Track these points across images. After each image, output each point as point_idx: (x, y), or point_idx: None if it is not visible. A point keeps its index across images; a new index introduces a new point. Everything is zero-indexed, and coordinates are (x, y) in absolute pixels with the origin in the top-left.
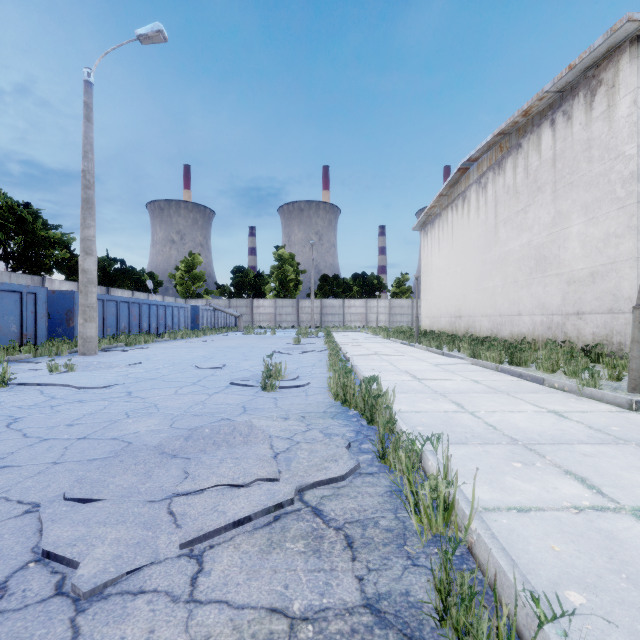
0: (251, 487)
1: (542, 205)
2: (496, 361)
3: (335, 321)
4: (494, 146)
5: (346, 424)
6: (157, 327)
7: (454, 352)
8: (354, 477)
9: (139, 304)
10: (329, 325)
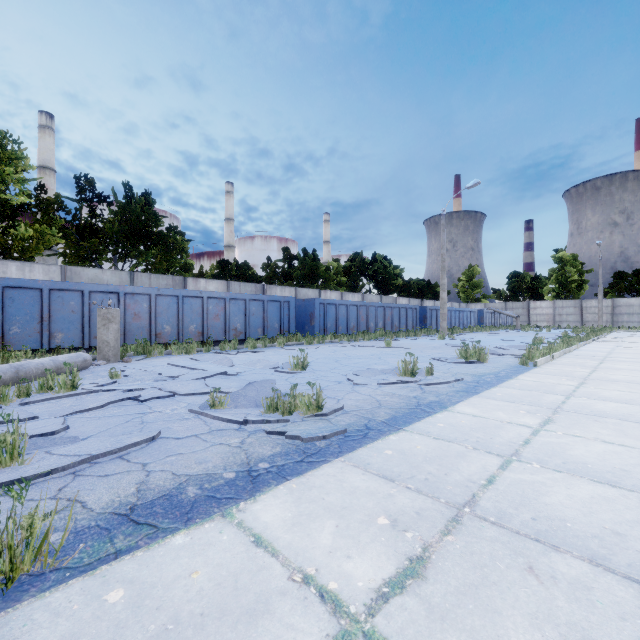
0: None
1: None
2: None
3: (632, 321)
4: None
5: None
6: (458, 324)
7: None
8: None
9: (450, 311)
10: (624, 325)
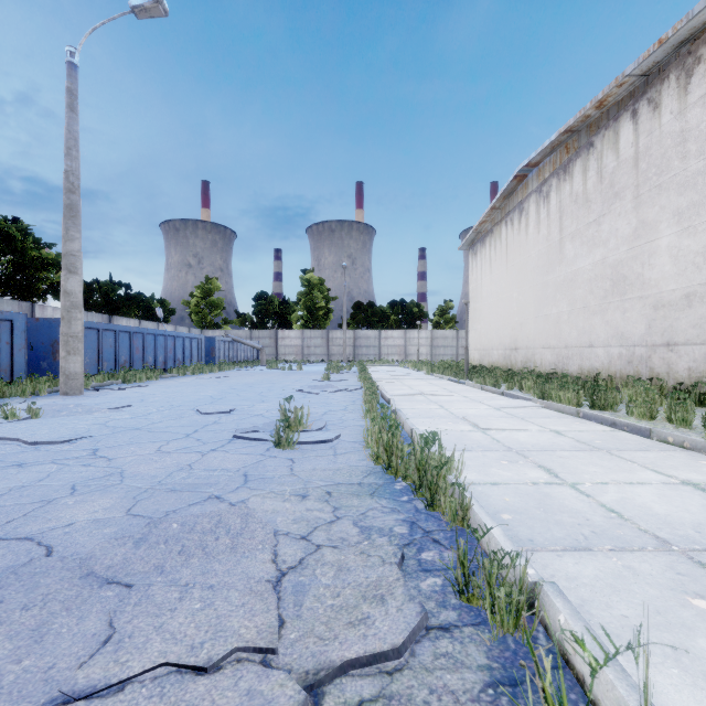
0: (219, 676)
1: (620, 214)
2: (573, 403)
3: (370, 354)
4: (559, 147)
5: (393, 508)
6: (165, 361)
7: (514, 391)
8: (417, 639)
9: (143, 334)
10: (363, 359)
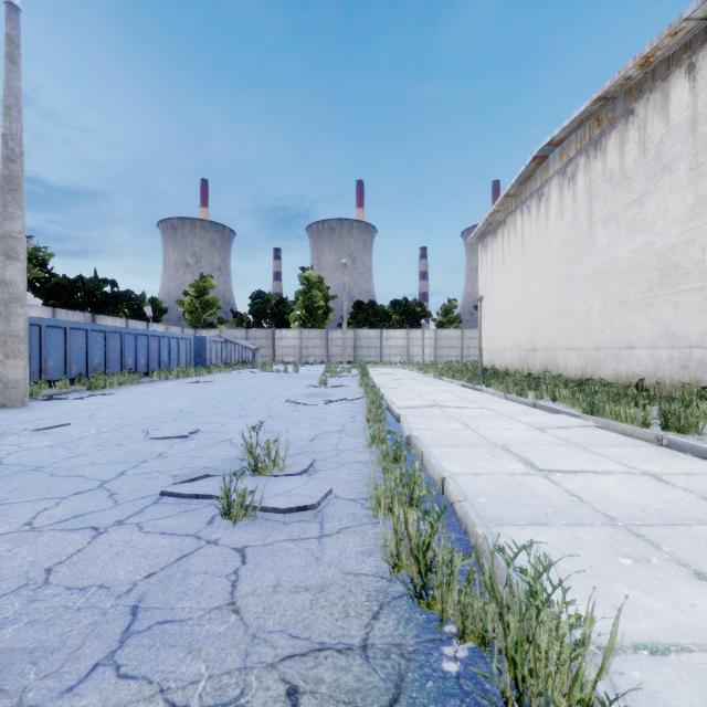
0: None
1: (671, 191)
2: (637, 422)
3: (371, 355)
4: (588, 120)
5: None
6: (147, 363)
7: (545, 401)
8: None
9: (121, 334)
10: (364, 360)
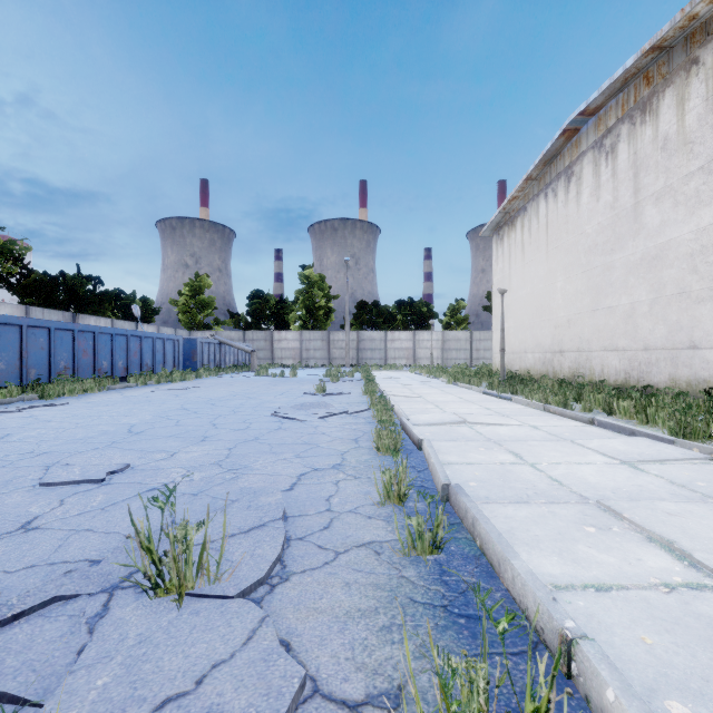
0: None
1: None
2: None
3: (375, 358)
4: (633, 80)
5: None
6: (127, 367)
7: (597, 414)
8: None
9: (93, 333)
10: (368, 363)
